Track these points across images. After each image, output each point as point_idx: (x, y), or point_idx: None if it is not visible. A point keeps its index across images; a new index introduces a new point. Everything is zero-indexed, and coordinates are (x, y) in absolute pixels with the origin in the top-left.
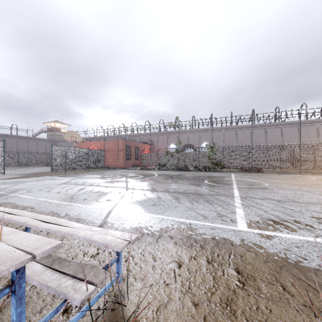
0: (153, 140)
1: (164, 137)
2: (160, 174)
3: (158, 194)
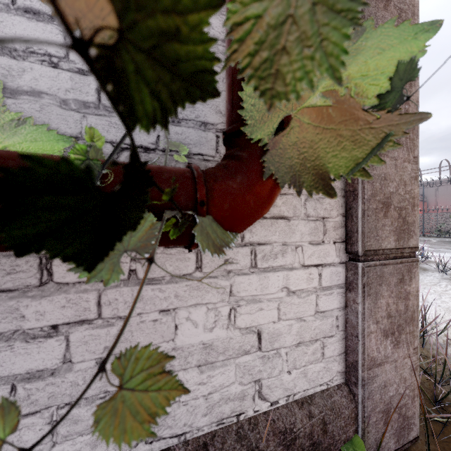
0: (426, 194)
1: (450, 187)
2: (439, 240)
3: (437, 249)
